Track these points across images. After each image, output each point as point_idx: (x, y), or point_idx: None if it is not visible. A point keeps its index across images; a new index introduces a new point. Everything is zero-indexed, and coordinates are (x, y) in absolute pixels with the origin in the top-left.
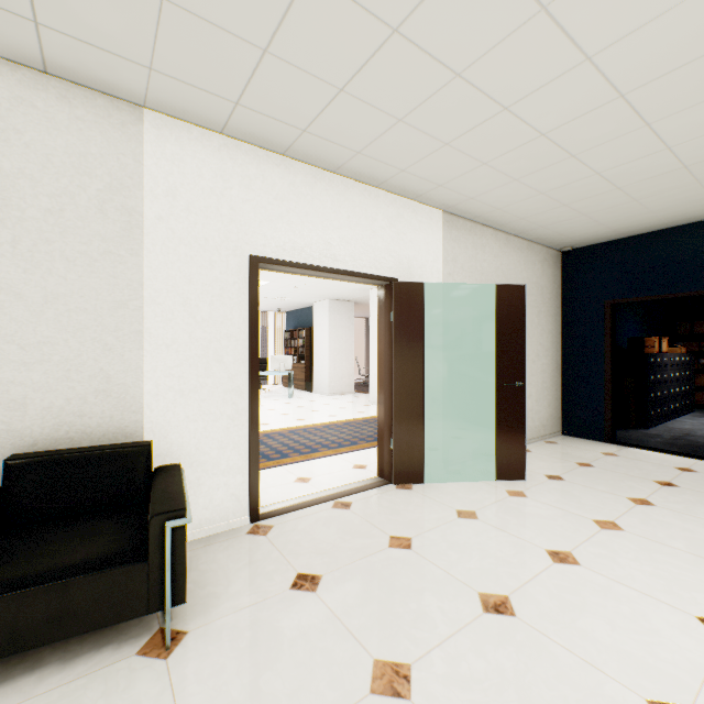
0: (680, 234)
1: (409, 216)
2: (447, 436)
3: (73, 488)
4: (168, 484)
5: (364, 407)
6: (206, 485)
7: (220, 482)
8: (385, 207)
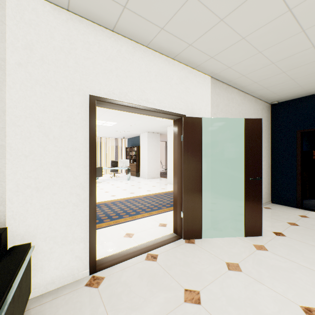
0: None
1: (192, 78)
2: (213, 207)
3: None
4: (1, 274)
5: (165, 185)
6: (56, 252)
7: (67, 249)
8: (178, 71)
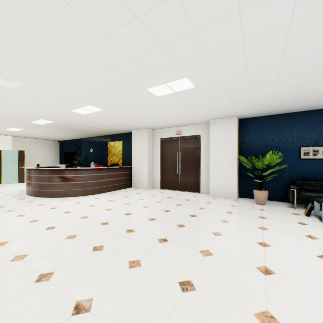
0: (70, 141)
1: (1, 138)
2: (14, 177)
3: None
4: None
5: None
6: None
7: None
8: None
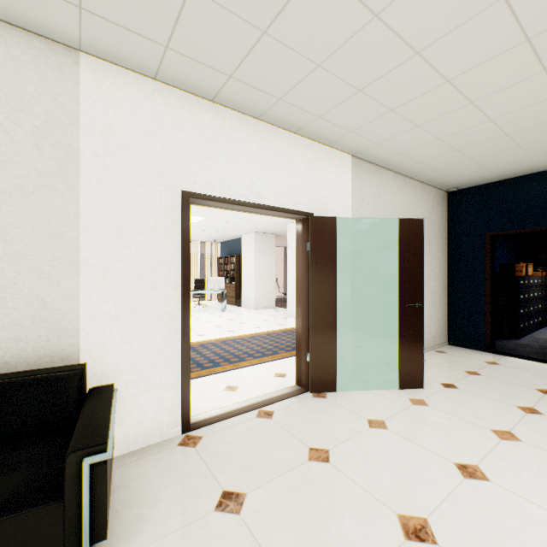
0: None
1: (323, 159)
2: (355, 348)
3: (2, 415)
4: (96, 410)
5: (283, 320)
6: (140, 401)
7: (154, 397)
8: (303, 151)
